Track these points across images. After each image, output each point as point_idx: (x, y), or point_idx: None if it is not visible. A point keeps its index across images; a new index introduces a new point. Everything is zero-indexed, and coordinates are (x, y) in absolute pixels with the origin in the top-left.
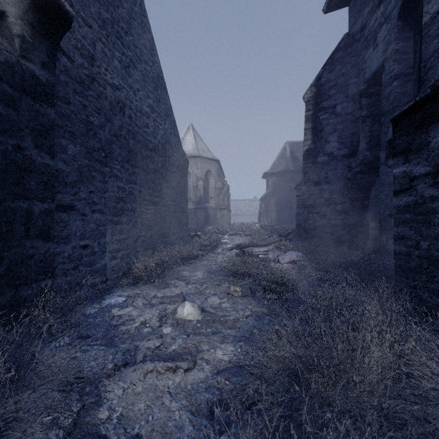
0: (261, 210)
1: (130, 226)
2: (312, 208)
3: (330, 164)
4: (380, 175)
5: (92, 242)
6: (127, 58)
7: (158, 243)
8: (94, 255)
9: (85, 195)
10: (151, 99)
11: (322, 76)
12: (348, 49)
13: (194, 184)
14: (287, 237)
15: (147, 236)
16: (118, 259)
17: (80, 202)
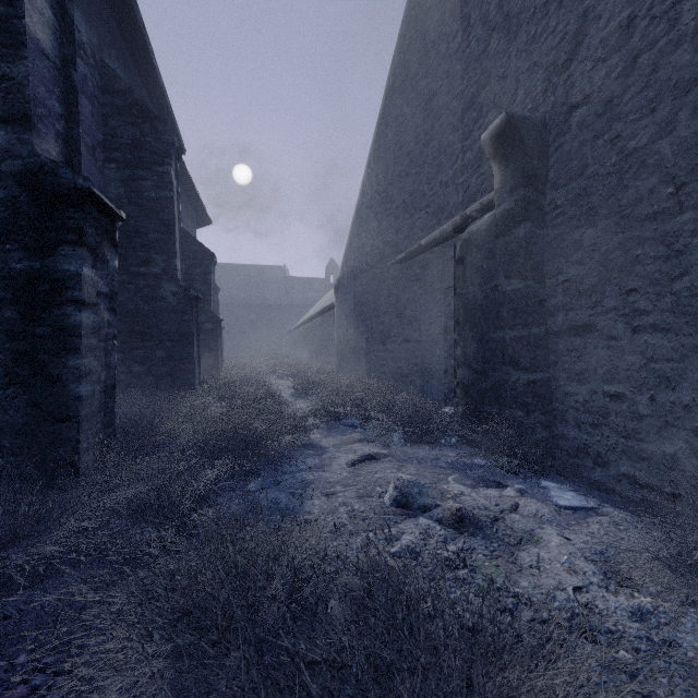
0: None
1: None
2: None
3: None
4: None
5: (635, 392)
6: None
7: None
8: (638, 420)
9: (616, 302)
10: None
11: None
12: None
13: None
14: None
15: None
16: None
17: (606, 316)
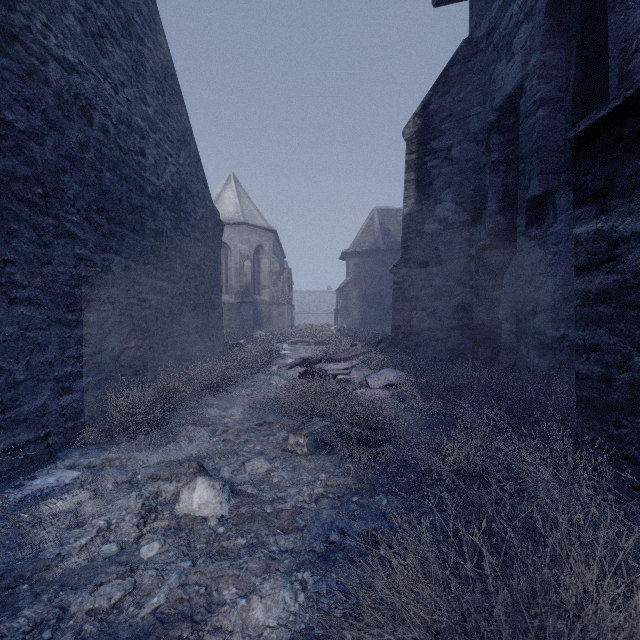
0: (339, 307)
1: (105, 331)
2: (416, 301)
3: (443, 235)
4: (517, 251)
5: (11, 363)
6: (99, 20)
7: (164, 360)
8: (15, 388)
9: None
10: (152, 108)
11: (430, 101)
12: (469, 63)
13: (237, 266)
14: (379, 346)
15: (141, 348)
16: (76, 393)
17: None
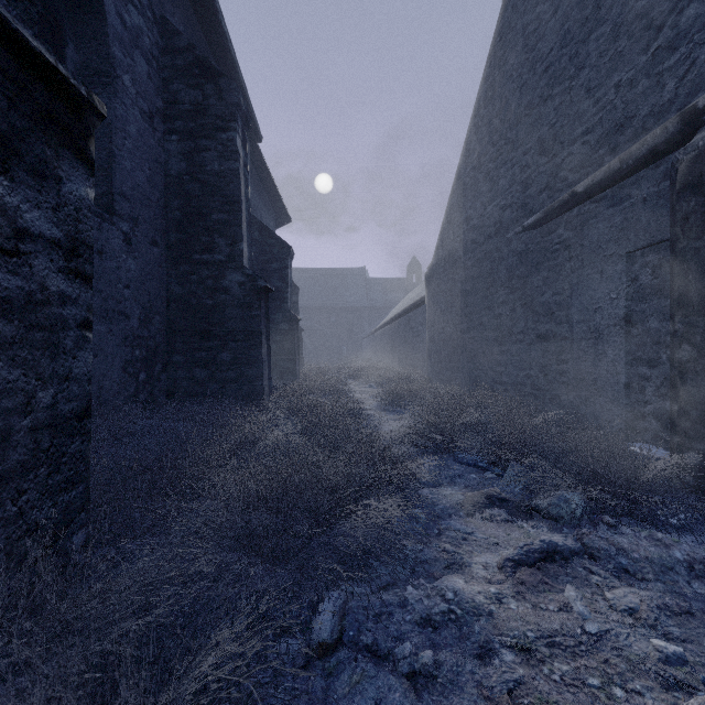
0: None
1: None
2: None
3: None
4: None
5: None
6: None
7: None
8: None
9: None
10: None
11: None
12: None
13: None
14: None
15: None
16: None
17: None
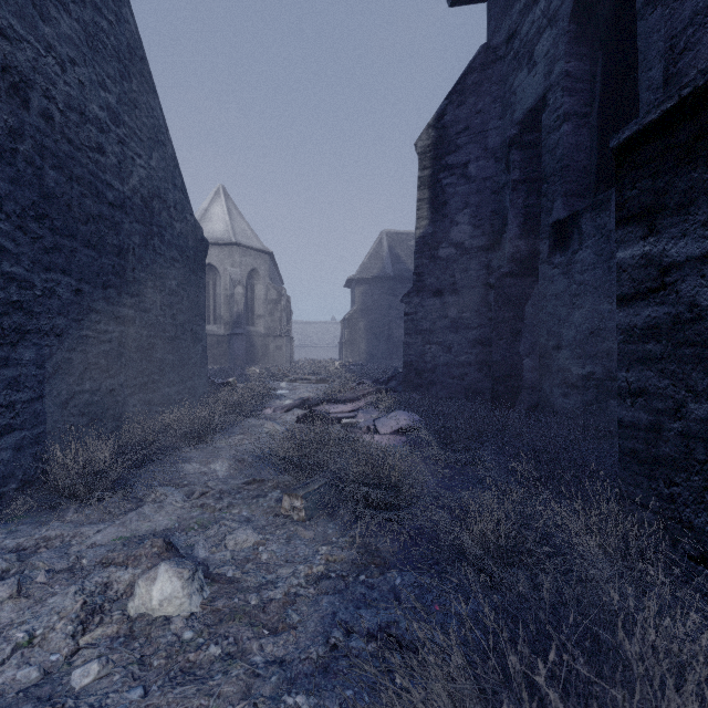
0: (344, 340)
1: (48, 370)
2: (430, 334)
3: (460, 261)
4: (540, 280)
5: None
6: None
7: (131, 405)
8: None
9: None
10: (113, 95)
11: (445, 112)
12: (488, 71)
13: (227, 293)
14: (388, 385)
15: (99, 391)
16: (4, 452)
17: None
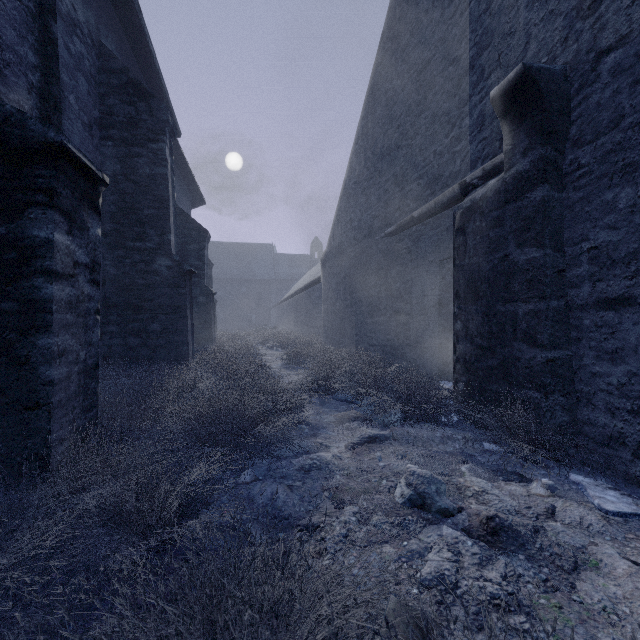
0: None
1: None
2: None
3: None
4: None
5: None
6: None
7: None
8: None
9: None
10: None
11: None
12: None
13: None
14: None
15: None
16: None
17: None
